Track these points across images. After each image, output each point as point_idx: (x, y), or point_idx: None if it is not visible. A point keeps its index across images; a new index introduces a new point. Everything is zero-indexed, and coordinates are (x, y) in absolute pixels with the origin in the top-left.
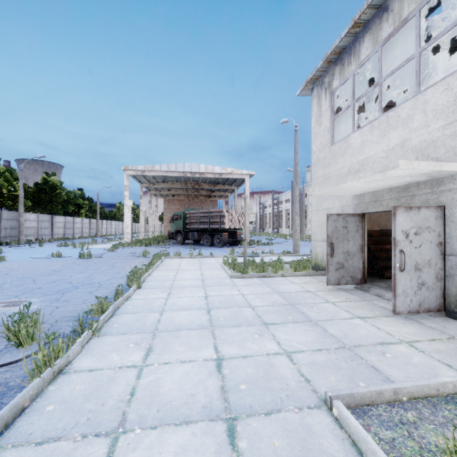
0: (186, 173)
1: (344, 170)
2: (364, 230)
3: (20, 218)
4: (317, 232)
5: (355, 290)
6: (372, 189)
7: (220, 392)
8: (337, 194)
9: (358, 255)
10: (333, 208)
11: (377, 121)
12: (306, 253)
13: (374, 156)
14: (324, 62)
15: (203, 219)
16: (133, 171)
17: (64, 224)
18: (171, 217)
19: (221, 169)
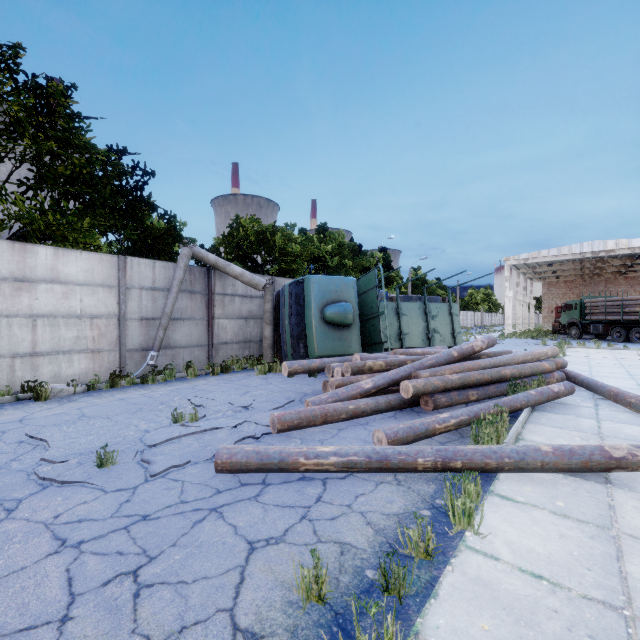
0: (584, 254)
1: None
2: None
3: None
4: None
5: None
6: None
7: (627, 373)
8: None
9: None
10: None
11: None
12: None
13: None
14: None
15: (612, 309)
16: (514, 261)
17: None
18: (562, 307)
19: None
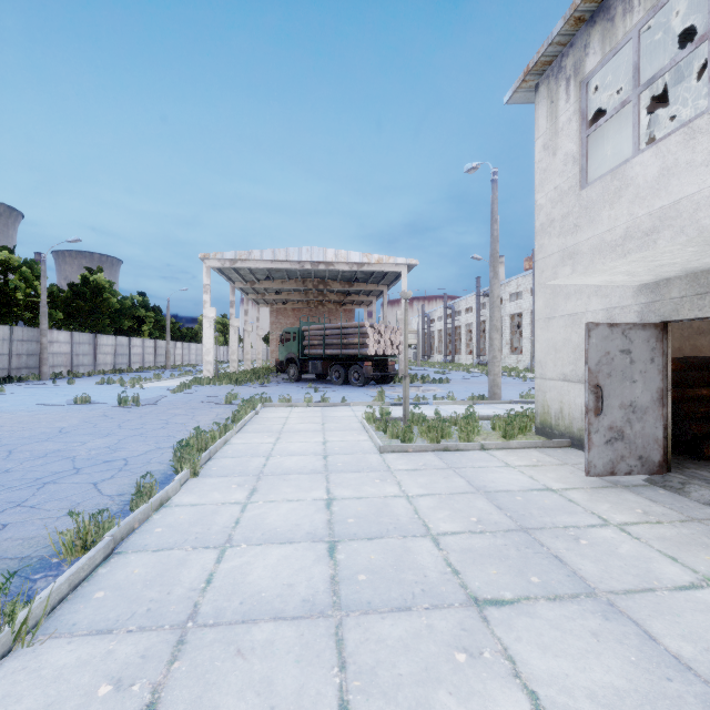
0: (304, 264)
1: (614, 234)
2: (666, 358)
3: (42, 339)
4: (547, 362)
5: (653, 490)
6: (697, 267)
7: None
8: (604, 283)
9: (655, 413)
10: (587, 314)
11: (706, 117)
12: (513, 400)
13: (698, 196)
14: (568, 21)
15: (332, 339)
16: (217, 261)
17: (114, 348)
18: (279, 336)
19: (362, 256)
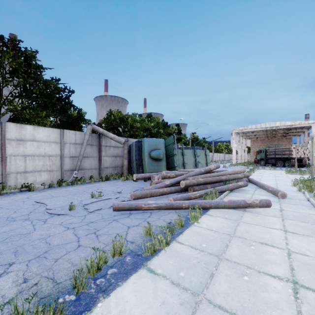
0: (267, 128)
1: None
2: None
3: None
4: None
5: None
6: None
7: (275, 179)
8: None
9: None
10: None
11: None
12: None
13: None
14: None
15: (278, 152)
16: (236, 130)
17: None
18: (257, 151)
19: (291, 122)
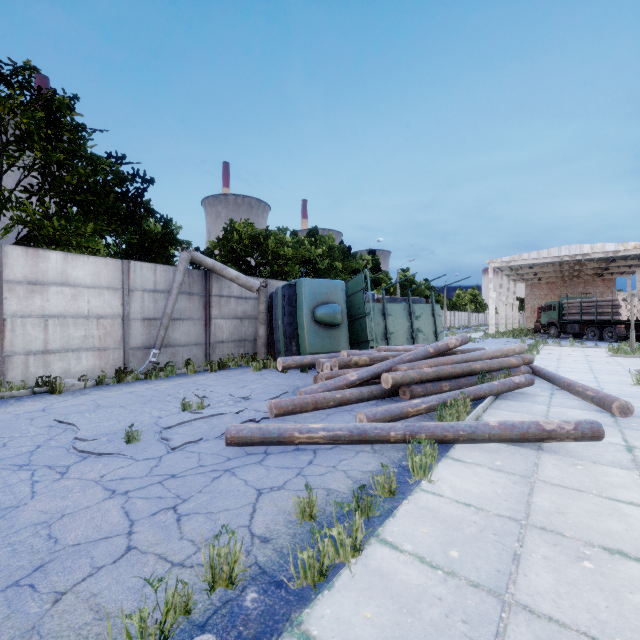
0: (562, 257)
1: None
2: None
3: None
4: None
5: None
6: None
7: (589, 368)
8: None
9: None
10: None
11: None
12: None
13: None
14: None
15: (587, 309)
16: (497, 263)
17: None
18: (542, 307)
19: (617, 246)
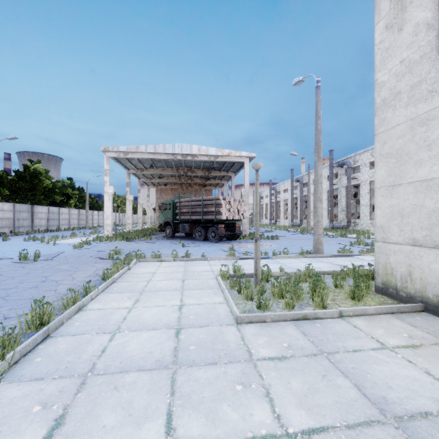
0: (176, 156)
1: None
2: None
3: None
4: (391, 226)
5: None
6: None
7: None
8: None
9: None
10: None
11: None
12: (333, 254)
13: None
14: None
15: (196, 208)
16: (114, 153)
17: (47, 215)
18: (159, 206)
19: (217, 151)
